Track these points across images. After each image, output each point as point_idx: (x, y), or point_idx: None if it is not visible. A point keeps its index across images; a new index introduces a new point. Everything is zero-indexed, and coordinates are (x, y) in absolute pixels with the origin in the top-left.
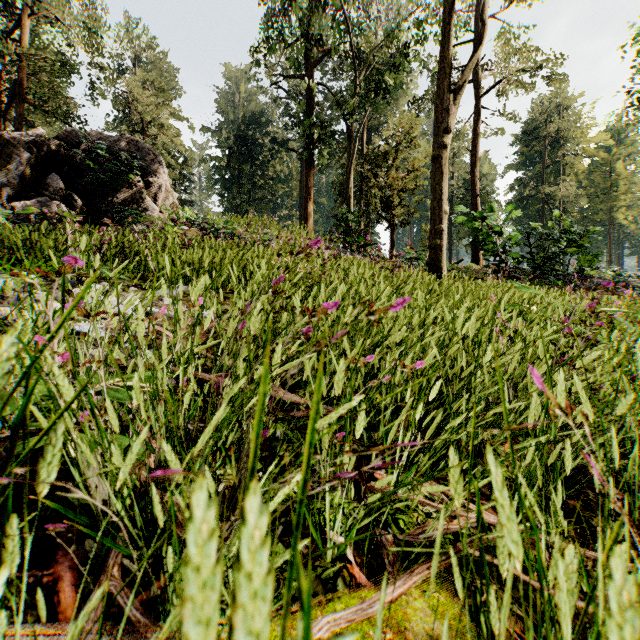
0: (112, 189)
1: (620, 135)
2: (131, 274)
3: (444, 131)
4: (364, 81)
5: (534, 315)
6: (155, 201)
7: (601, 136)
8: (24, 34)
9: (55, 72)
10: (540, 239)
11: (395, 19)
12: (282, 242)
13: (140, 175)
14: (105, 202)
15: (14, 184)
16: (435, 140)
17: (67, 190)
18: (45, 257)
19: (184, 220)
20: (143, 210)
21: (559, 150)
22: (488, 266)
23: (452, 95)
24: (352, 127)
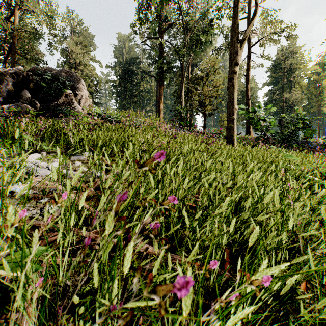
0: (57, 97)
1: (324, 66)
2: (59, 146)
3: (235, 64)
4: (189, 40)
5: (293, 171)
6: (79, 104)
7: (314, 67)
8: (15, 18)
9: (30, 37)
10: (286, 123)
11: (205, 8)
12: (146, 125)
13: (72, 90)
14: (53, 104)
15: (4, 95)
16: (230, 69)
17: (33, 98)
18: (13, 136)
19: (95, 113)
20: (73, 108)
21: (291, 75)
22: (258, 137)
23: (239, 44)
24: (183, 64)
